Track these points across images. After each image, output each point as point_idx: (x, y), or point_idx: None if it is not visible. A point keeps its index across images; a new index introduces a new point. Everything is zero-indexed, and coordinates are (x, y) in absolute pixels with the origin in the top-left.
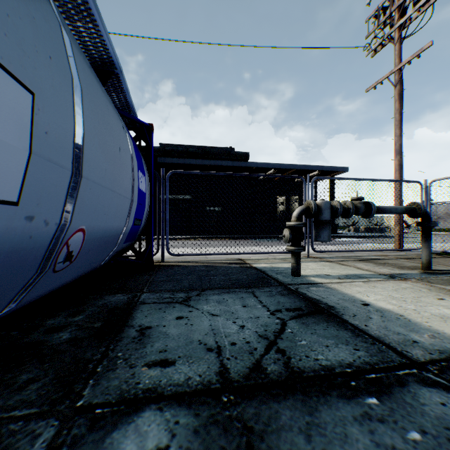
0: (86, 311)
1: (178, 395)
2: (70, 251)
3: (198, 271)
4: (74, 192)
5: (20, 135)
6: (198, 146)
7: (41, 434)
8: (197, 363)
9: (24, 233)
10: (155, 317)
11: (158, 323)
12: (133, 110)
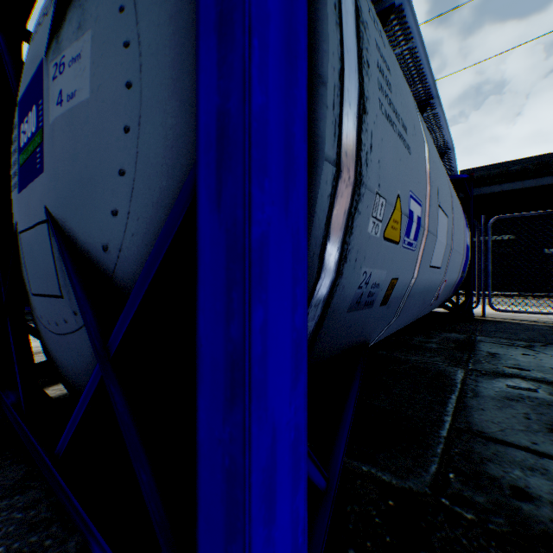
0: (435, 338)
1: (536, 380)
2: (438, 293)
3: (537, 329)
4: (448, 258)
5: (445, 238)
6: (526, 158)
7: (457, 370)
8: (549, 375)
9: (436, 281)
10: (498, 350)
11: (503, 353)
12: (455, 170)
